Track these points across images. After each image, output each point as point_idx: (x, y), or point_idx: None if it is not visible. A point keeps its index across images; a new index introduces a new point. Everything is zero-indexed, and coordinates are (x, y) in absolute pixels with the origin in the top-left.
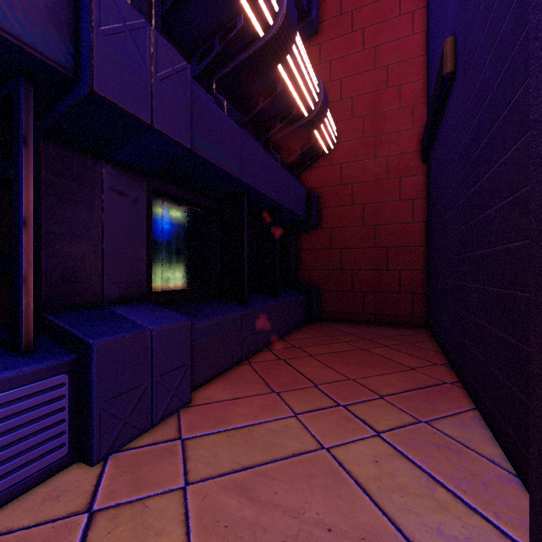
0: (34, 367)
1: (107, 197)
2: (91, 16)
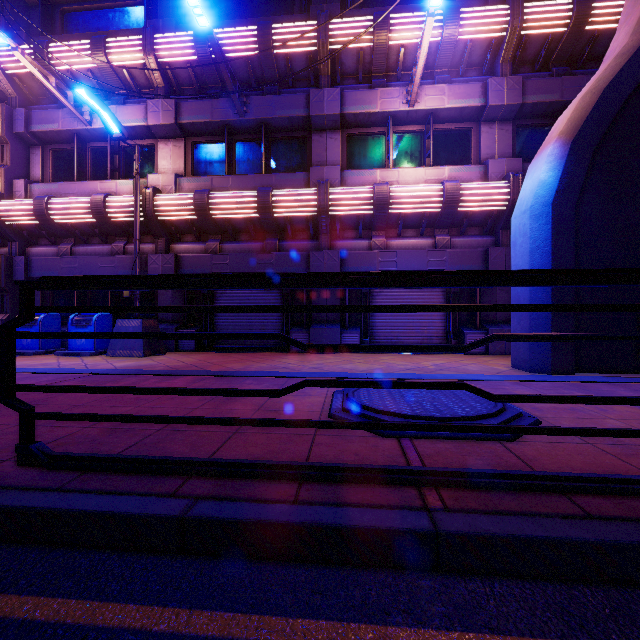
0: (478, 331)
1: (498, 292)
2: (489, 258)
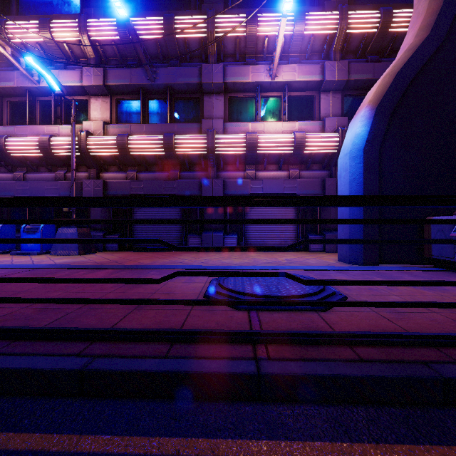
0: (318, 236)
1: (331, 209)
2: (325, 185)
